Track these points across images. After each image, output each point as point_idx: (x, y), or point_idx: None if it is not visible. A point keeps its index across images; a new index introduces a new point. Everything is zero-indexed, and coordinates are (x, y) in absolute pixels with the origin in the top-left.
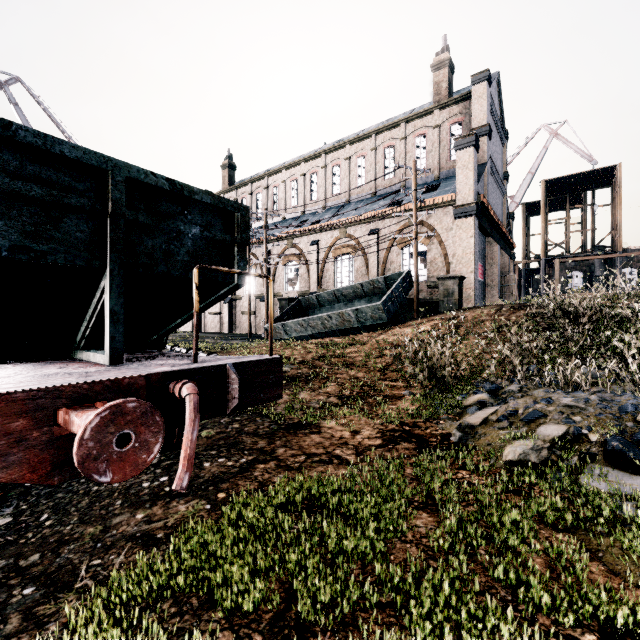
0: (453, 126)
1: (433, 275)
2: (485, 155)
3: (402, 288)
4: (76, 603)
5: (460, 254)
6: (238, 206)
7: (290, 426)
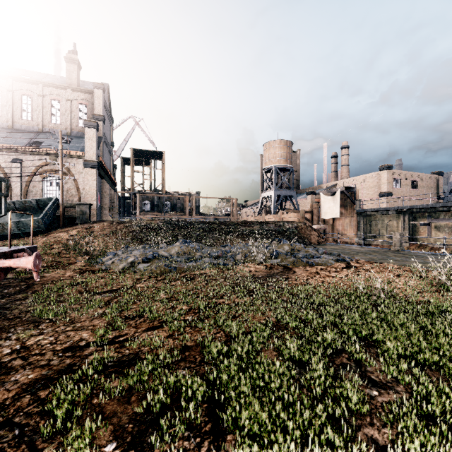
0: (81, 105)
1: (69, 199)
2: (102, 132)
3: (53, 208)
4: (20, 306)
5: (88, 189)
6: (5, 179)
7: (28, 278)
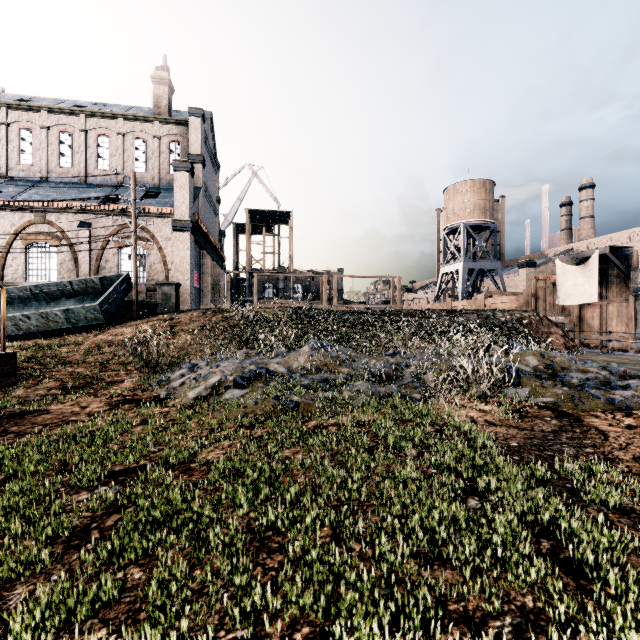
0: (173, 143)
1: (153, 278)
2: (200, 180)
3: (121, 290)
4: None
5: (178, 263)
6: None
7: (13, 415)
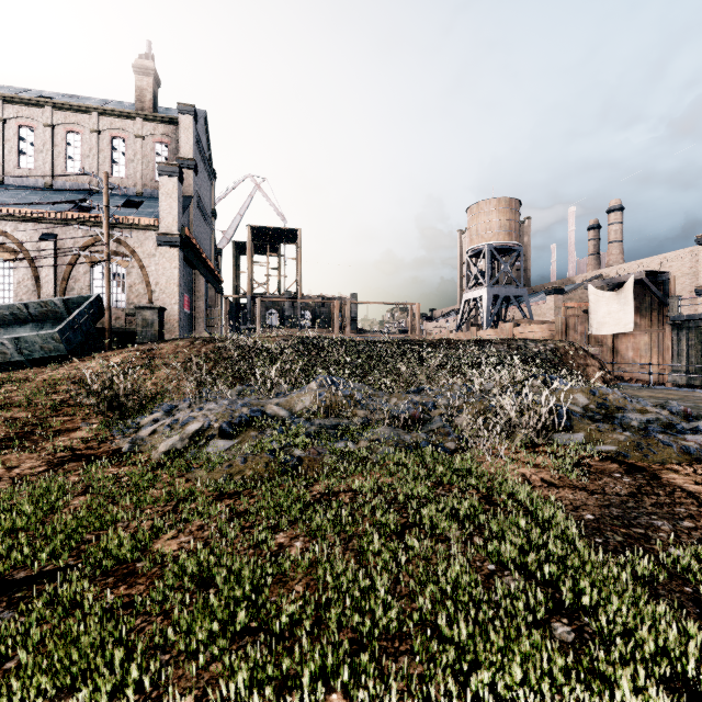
0: (159, 145)
1: (133, 302)
2: (192, 189)
3: (89, 315)
4: None
5: (164, 283)
6: None
7: None
